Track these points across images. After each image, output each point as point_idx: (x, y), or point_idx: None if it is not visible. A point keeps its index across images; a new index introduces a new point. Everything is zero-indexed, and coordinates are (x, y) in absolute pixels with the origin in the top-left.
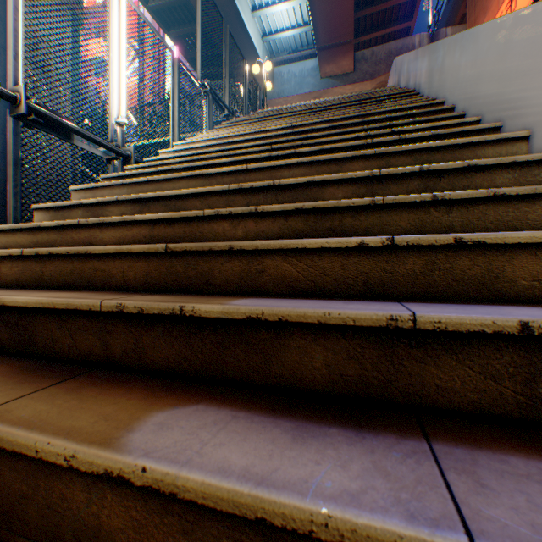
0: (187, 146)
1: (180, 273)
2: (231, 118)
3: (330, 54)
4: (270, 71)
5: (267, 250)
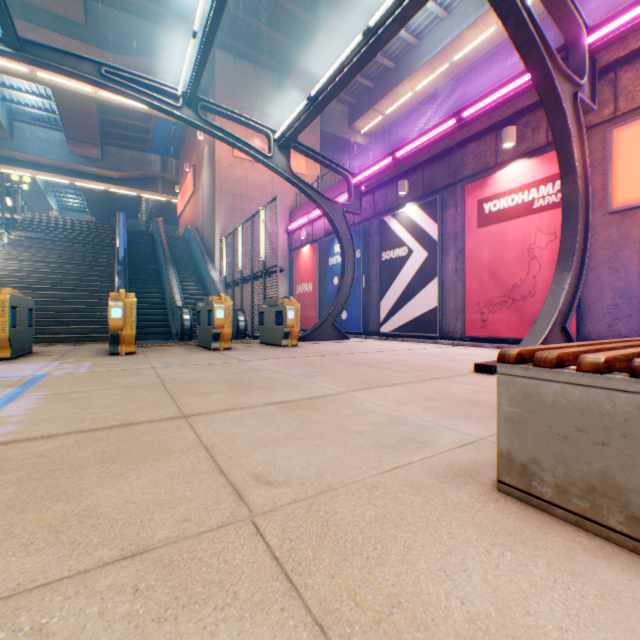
0: (10, 268)
1: (51, 317)
2: (10, 230)
3: (81, 144)
4: (10, 126)
5: (68, 314)
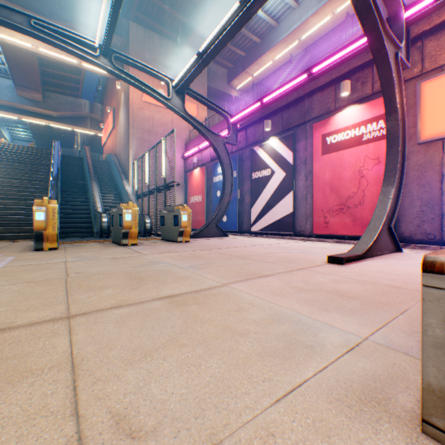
0: None
1: None
2: None
3: (26, 89)
4: None
5: (8, 217)
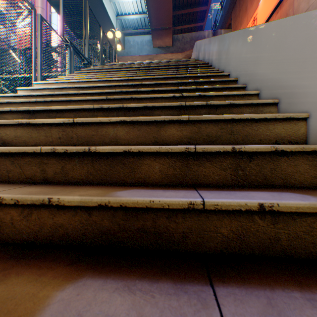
0: (42, 87)
1: None
2: (89, 66)
3: (159, 34)
4: (122, 38)
5: None
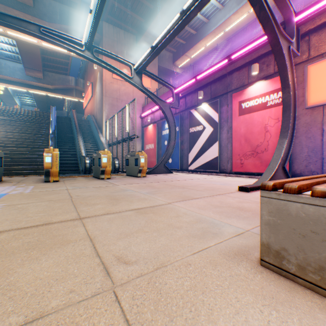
0: None
1: (14, 161)
2: None
3: (32, 70)
4: None
5: (23, 160)
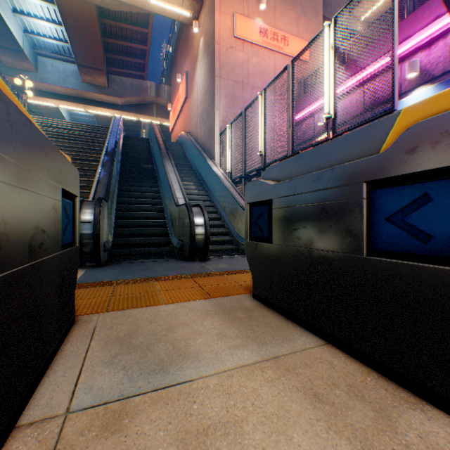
0: None
1: None
2: None
3: (89, 71)
4: (34, 59)
5: None
